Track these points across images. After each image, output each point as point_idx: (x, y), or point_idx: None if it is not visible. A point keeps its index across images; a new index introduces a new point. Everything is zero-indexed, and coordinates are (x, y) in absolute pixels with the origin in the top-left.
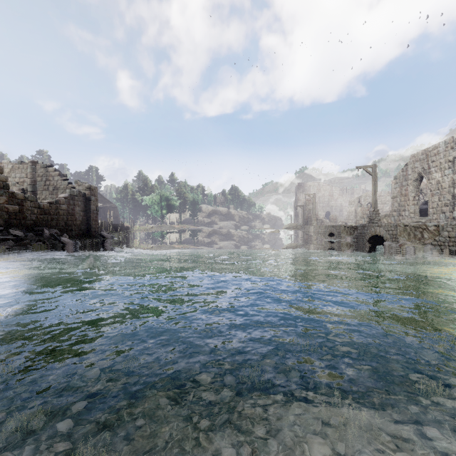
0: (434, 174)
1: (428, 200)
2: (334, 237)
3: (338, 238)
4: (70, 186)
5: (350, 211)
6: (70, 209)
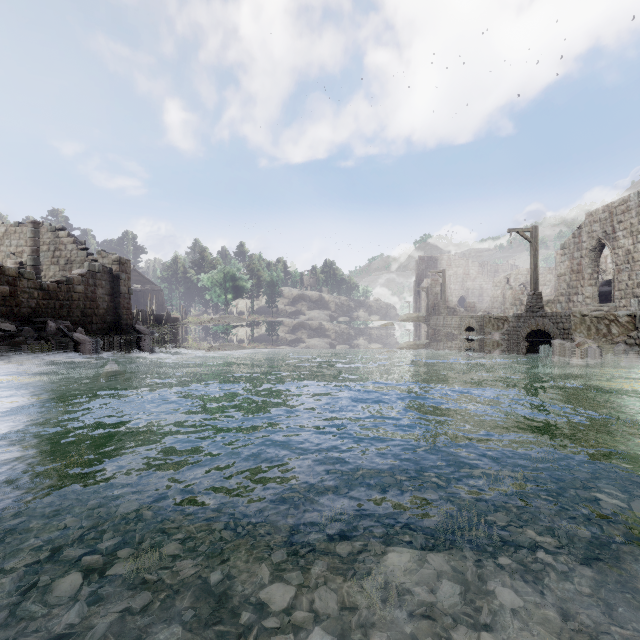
0: (622, 241)
1: (613, 279)
2: (474, 333)
3: (479, 334)
4: (91, 258)
5: (495, 296)
6: (90, 291)
